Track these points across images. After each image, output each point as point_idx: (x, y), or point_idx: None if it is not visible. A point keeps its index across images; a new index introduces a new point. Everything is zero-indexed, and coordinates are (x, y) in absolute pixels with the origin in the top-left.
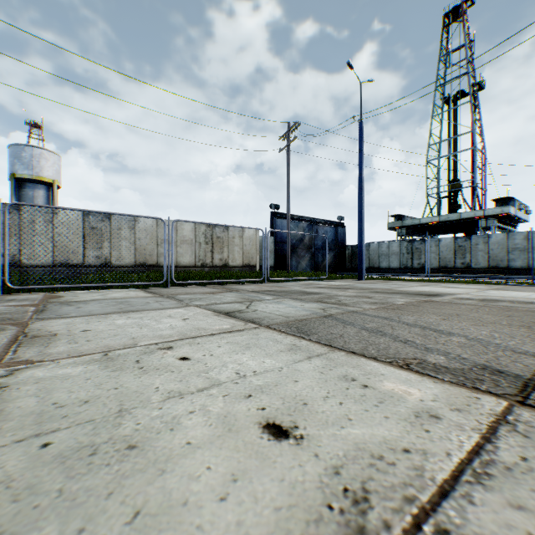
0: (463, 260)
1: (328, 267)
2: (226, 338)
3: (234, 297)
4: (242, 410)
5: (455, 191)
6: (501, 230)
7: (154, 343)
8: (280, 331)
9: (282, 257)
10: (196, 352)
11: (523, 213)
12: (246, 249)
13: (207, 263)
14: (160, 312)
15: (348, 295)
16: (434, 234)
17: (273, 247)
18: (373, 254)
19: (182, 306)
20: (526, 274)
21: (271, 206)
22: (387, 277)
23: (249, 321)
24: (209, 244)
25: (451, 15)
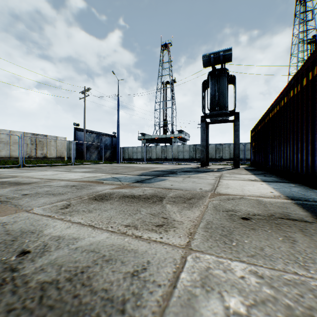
0: (164, 155)
1: (107, 158)
2: (69, 173)
3: (62, 169)
4: (77, 176)
5: (165, 124)
6: (182, 143)
7: (52, 174)
8: (82, 172)
9: (81, 152)
10: (64, 174)
11: (188, 137)
12: (59, 148)
13: (33, 156)
14: (40, 172)
15: (106, 167)
16: (158, 143)
17: (76, 147)
18: (130, 152)
19: (45, 171)
20: (183, 161)
21: (74, 124)
22: (130, 162)
23: (73, 172)
24: (34, 145)
25: (164, 46)
